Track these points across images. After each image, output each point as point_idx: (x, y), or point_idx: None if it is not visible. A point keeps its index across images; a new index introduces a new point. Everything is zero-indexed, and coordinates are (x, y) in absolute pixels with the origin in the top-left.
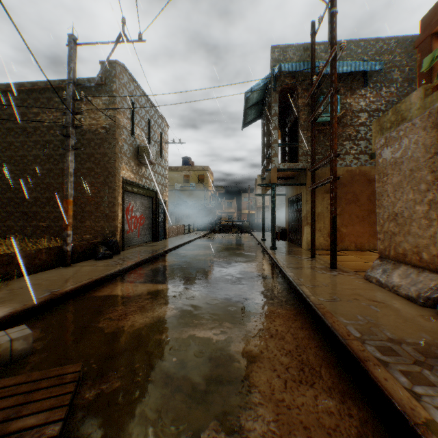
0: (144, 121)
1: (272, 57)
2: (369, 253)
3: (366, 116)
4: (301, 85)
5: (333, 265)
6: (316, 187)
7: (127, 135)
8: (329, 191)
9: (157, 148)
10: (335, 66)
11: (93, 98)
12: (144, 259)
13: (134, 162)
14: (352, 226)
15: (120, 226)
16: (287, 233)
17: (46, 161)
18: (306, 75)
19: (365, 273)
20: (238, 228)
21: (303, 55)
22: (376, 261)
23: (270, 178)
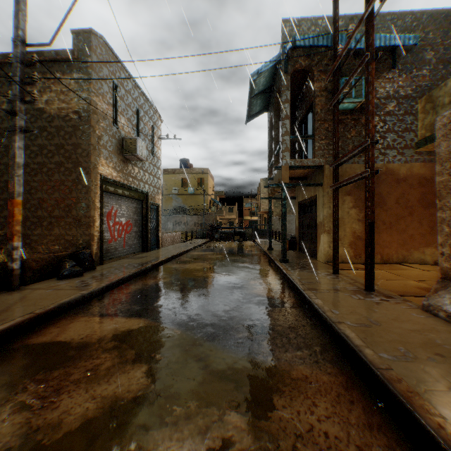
0: (130, 110)
1: (283, 32)
2: (399, 267)
3: (394, 103)
4: (317, 66)
5: (370, 287)
6: (340, 187)
7: (108, 124)
8: (350, 193)
9: (147, 143)
10: (372, 25)
11: (63, 75)
12: (124, 276)
13: (117, 157)
14: (378, 234)
15: (98, 235)
16: (296, 241)
17: (4, 153)
18: (324, 54)
19: (423, 301)
20: (240, 236)
21: (320, 30)
22: (439, 285)
23: (280, 177)
